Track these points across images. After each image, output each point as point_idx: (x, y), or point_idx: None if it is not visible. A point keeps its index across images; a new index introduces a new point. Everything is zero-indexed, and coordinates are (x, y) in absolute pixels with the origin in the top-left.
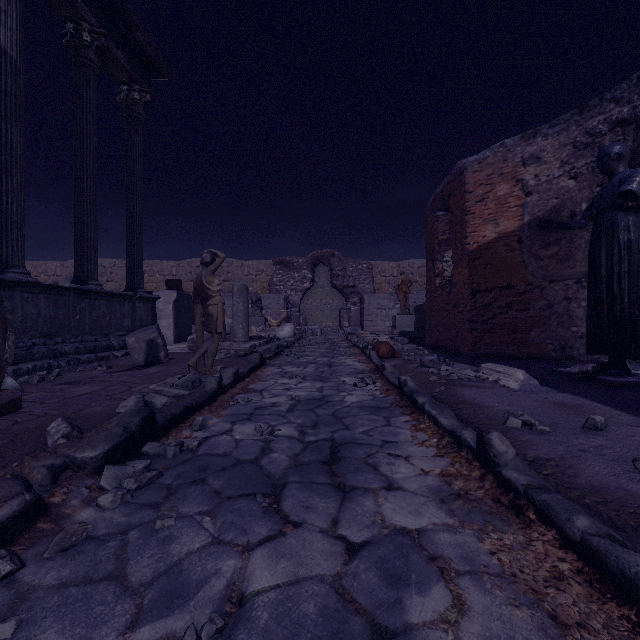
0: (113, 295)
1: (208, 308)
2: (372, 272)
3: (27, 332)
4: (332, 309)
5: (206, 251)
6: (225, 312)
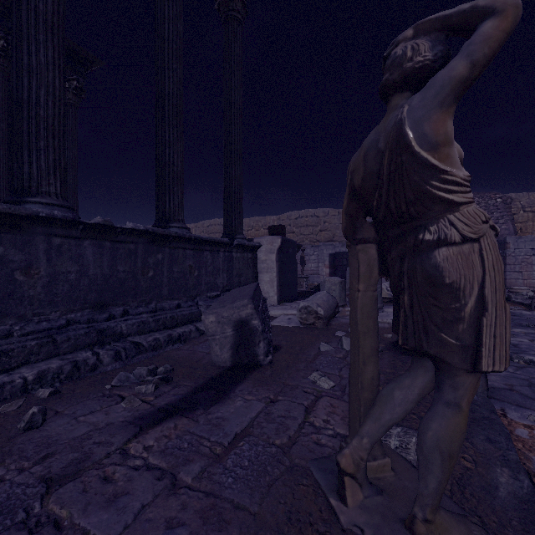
0: (202, 242)
1: (430, 257)
2: (510, 208)
3: (58, 302)
4: None
5: (407, 31)
6: (323, 262)
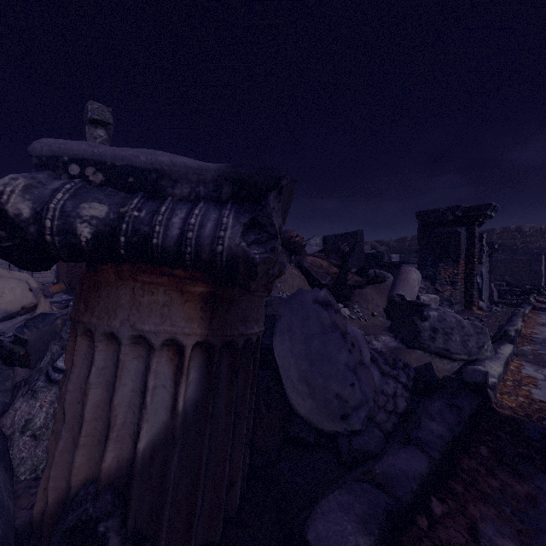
0: None
1: None
2: None
3: None
4: (1, 263)
5: None
6: None
